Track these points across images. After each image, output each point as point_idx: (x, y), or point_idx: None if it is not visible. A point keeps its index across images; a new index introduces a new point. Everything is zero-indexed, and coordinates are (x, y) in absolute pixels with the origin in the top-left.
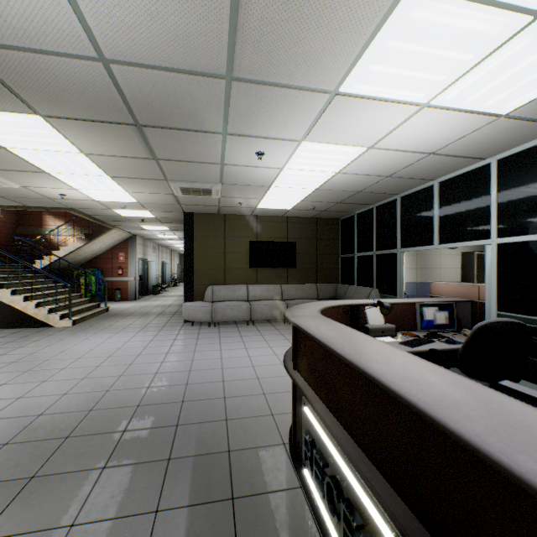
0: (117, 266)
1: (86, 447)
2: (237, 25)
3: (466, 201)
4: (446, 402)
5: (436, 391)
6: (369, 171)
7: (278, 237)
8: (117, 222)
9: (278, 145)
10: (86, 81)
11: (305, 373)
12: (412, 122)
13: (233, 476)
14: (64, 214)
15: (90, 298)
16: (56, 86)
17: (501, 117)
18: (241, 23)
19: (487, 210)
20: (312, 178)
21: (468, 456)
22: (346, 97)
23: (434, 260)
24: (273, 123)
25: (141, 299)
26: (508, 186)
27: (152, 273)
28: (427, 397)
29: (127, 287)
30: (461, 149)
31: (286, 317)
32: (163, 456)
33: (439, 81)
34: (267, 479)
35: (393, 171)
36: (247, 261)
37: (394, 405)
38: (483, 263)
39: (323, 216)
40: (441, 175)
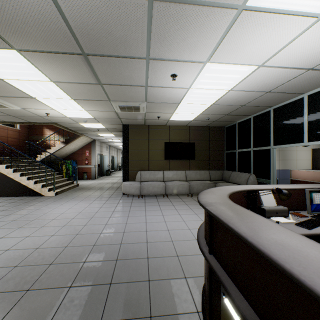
0: (85, 158)
1: (39, 302)
2: None
3: None
4: None
5: None
6: (254, 88)
7: (183, 140)
8: (83, 132)
9: (188, 67)
10: (39, 12)
11: (225, 264)
12: (304, 36)
13: None
14: (54, 128)
15: (67, 178)
16: (18, 19)
17: None
18: None
19: None
20: (210, 95)
21: None
22: (252, 12)
23: (291, 154)
24: (185, 46)
25: (98, 179)
26: None
27: (105, 162)
28: None
29: (90, 171)
30: None
31: (202, 205)
32: (95, 318)
33: None
34: None
35: (273, 87)
36: (163, 155)
37: None
38: None
39: (213, 125)
40: (311, 89)
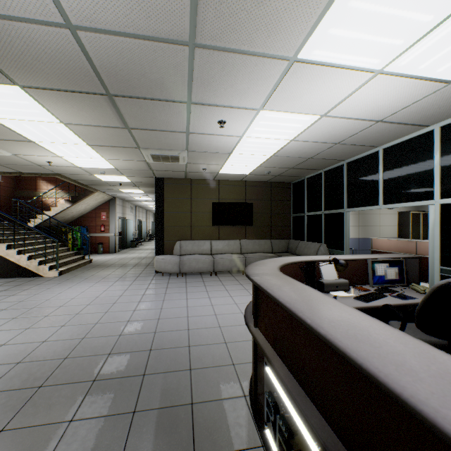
0: (100, 224)
1: (57, 398)
2: None
3: (409, 165)
4: None
5: None
6: (320, 138)
7: (237, 199)
8: (98, 186)
9: (239, 114)
10: (57, 50)
11: (267, 333)
12: (365, 89)
13: (195, 432)
14: (55, 179)
15: (76, 251)
16: (29, 55)
17: (450, 83)
18: None
19: (431, 173)
20: (268, 145)
21: None
22: (304, 64)
23: (374, 219)
24: (233, 92)
25: (120, 252)
26: None
27: (130, 229)
28: (445, 406)
29: (108, 241)
30: (408, 117)
31: (247, 275)
32: (128, 409)
33: (396, 46)
34: (228, 436)
35: (342, 138)
36: (210, 219)
37: (386, 400)
38: (418, 221)
39: (277, 181)
40: (386, 142)
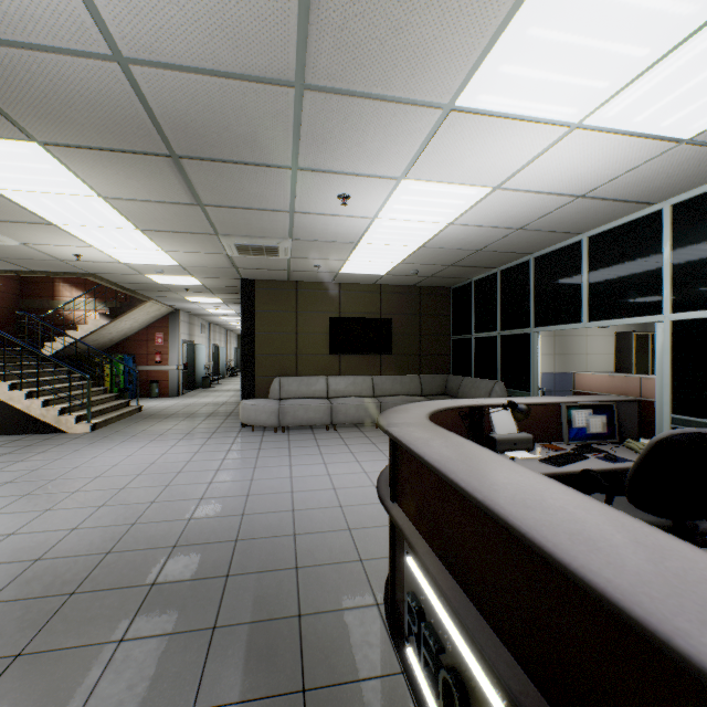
0: (154, 351)
1: (98, 609)
2: (311, 4)
3: (627, 263)
4: (656, 587)
5: (632, 563)
6: (493, 221)
7: (368, 313)
8: (152, 292)
9: (369, 185)
10: (98, 92)
11: (409, 508)
12: (556, 150)
13: (305, 654)
14: (83, 281)
15: (117, 393)
16: (56, 98)
17: (682, 142)
18: (315, 1)
19: (658, 274)
20: (415, 231)
21: (706, 693)
22: (466, 114)
23: (578, 343)
24: (361, 153)
25: (186, 395)
26: (688, 241)
27: (200, 359)
28: (620, 576)
29: (167, 379)
30: (623, 190)
31: (381, 426)
32: (205, 624)
33: (598, 90)
34: (353, 660)
35: (526, 221)
36: (326, 344)
37: (557, 579)
38: (645, 347)
39: (429, 284)
40: (592, 227)
